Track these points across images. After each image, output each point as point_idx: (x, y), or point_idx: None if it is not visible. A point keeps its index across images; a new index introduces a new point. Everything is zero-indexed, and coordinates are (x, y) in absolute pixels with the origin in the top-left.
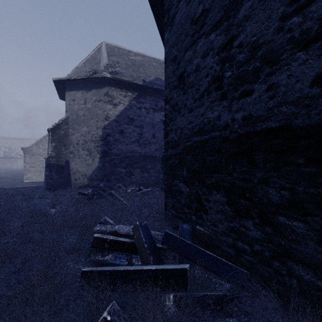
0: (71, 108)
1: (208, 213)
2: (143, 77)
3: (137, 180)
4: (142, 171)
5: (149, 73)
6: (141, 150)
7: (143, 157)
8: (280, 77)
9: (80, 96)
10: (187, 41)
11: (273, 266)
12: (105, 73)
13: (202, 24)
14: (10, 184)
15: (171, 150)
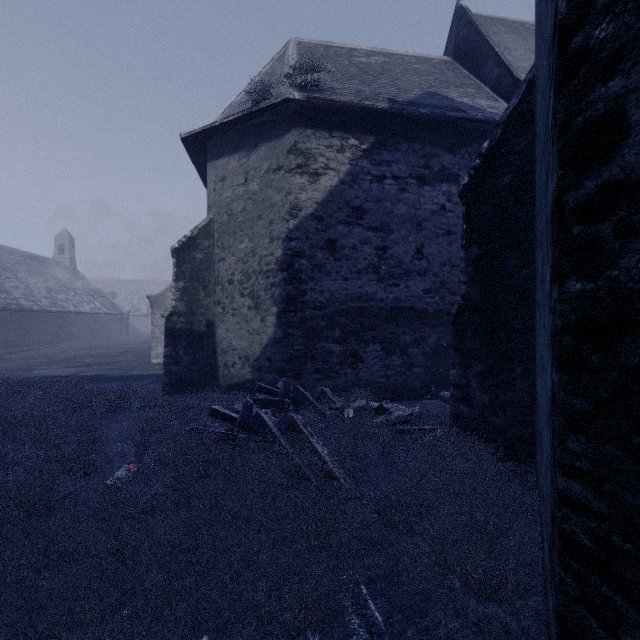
0: (217, 199)
1: None
2: (388, 93)
3: (373, 376)
4: (386, 350)
5: (406, 85)
6: (383, 294)
7: (390, 313)
8: None
9: (236, 168)
10: None
11: None
12: (289, 89)
13: None
14: (126, 366)
15: None
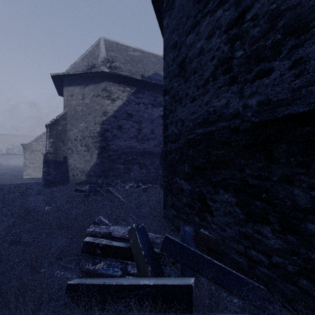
0: (69, 104)
1: (213, 215)
2: (141, 72)
3: (136, 177)
4: (140, 167)
5: (148, 68)
6: (139, 146)
7: (142, 153)
8: (311, 48)
9: (78, 92)
10: (189, 23)
11: (300, 285)
12: (103, 67)
13: (206, 2)
14: (10, 180)
15: (171, 144)
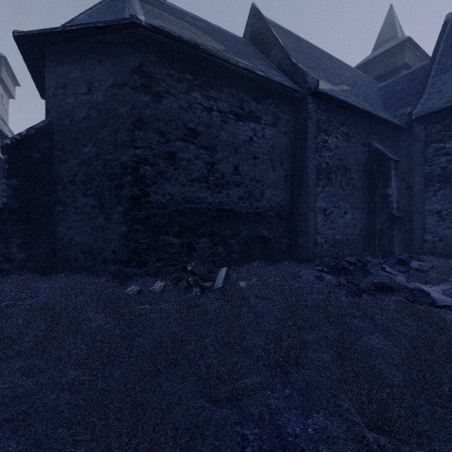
0: None
1: (197, 251)
2: None
3: None
4: None
5: None
6: None
7: None
8: (231, 192)
9: None
10: (179, 133)
11: (227, 259)
12: None
13: (194, 136)
14: None
15: (155, 210)
